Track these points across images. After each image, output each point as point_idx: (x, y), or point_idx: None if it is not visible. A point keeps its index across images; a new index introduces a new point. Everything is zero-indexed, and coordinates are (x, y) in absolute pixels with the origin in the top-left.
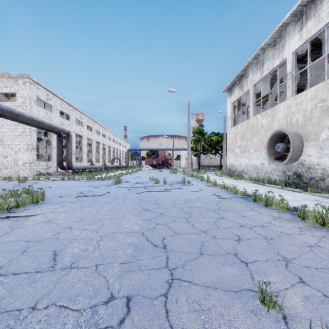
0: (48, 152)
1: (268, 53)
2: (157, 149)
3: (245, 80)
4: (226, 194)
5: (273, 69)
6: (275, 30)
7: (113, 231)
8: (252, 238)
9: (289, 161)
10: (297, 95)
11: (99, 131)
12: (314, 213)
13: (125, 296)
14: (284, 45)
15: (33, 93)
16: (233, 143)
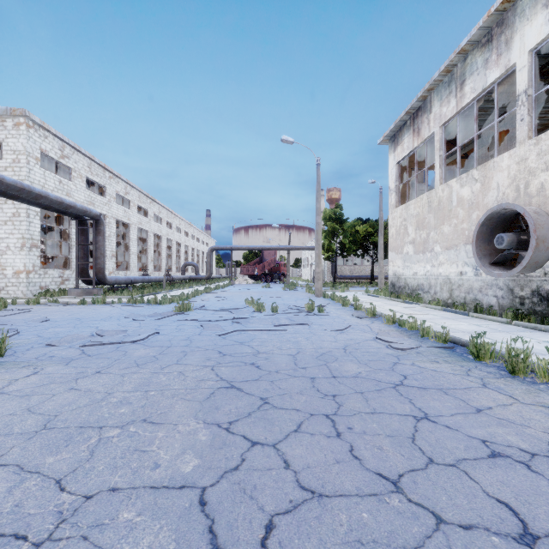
0: (65, 252)
1: (473, 60)
2: (260, 249)
3: (425, 117)
4: (403, 338)
5: (484, 90)
6: (493, 9)
7: (114, 480)
8: None
9: (524, 268)
10: (541, 135)
11: (160, 217)
12: None
13: None
14: (511, 38)
15: (34, 144)
16: (399, 236)
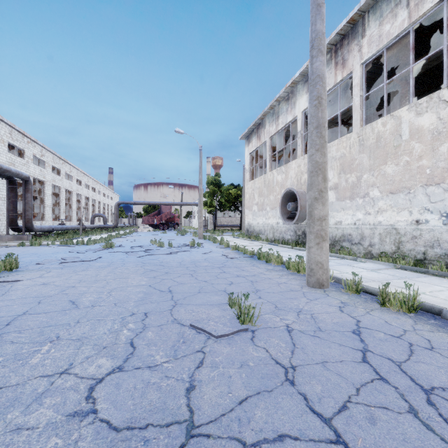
0: None
1: (282, 106)
2: (159, 204)
3: (262, 130)
4: (236, 255)
5: (287, 124)
6: (287, 85)
7: (121, 286)
8: (241, 282)
9: (298, 220)
10: (305, 155)
11: (71, 176)
12: (294, 262)
13: (143, 312)
14: (295, 102)
15: None
16: (251, 200)
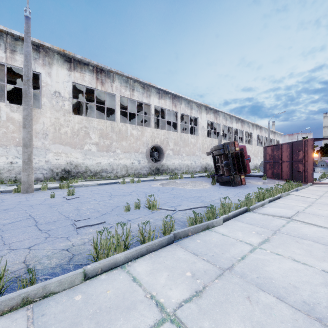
0: None
1: None
2: None
3: None
4: None
5: None
6: None
7: None
8: (3, 200)
9: None
10: None
11: None
12: None
13: (50, 206)
14: None
15: None
16: None
